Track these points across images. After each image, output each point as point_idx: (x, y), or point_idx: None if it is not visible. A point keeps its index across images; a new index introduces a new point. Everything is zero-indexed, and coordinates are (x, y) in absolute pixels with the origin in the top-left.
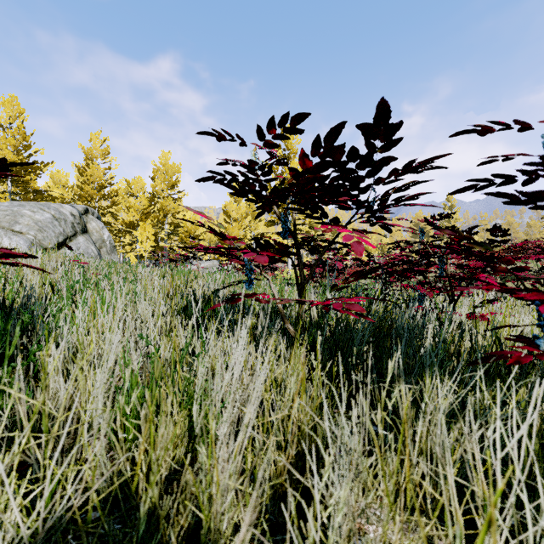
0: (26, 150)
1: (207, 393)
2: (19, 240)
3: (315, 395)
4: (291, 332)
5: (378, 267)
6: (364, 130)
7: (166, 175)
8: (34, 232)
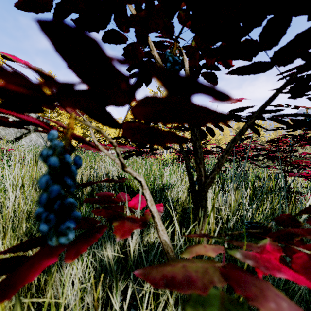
0: None
1: None
2: None
3: None
4: None
5: None
6: None
7: None
8: None
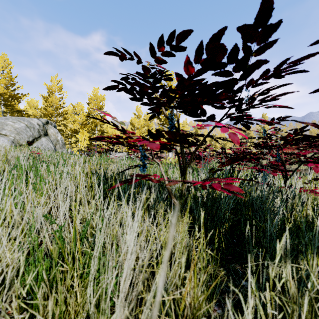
0: (12, 86)
1: (105, 266)
2: (4, 140)
3: (201, 267)
4: (176, 205)
5: (250, 153)
6: (243, 33)
7: (96, 102)
8: (14, 135)
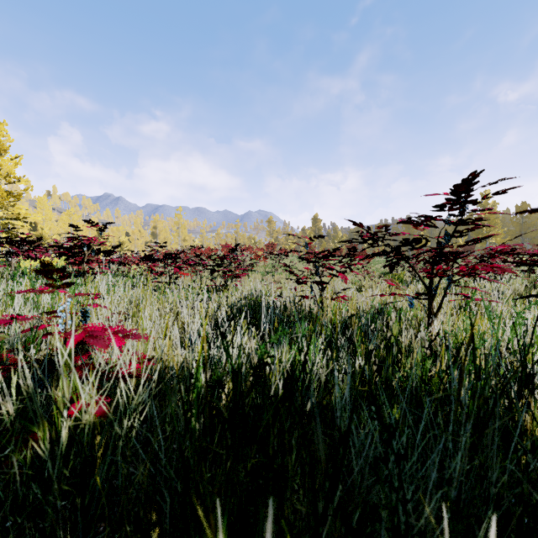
0: None
1: None
2: None
3: None
4: None
5: None
6: None
7: None
8: None
